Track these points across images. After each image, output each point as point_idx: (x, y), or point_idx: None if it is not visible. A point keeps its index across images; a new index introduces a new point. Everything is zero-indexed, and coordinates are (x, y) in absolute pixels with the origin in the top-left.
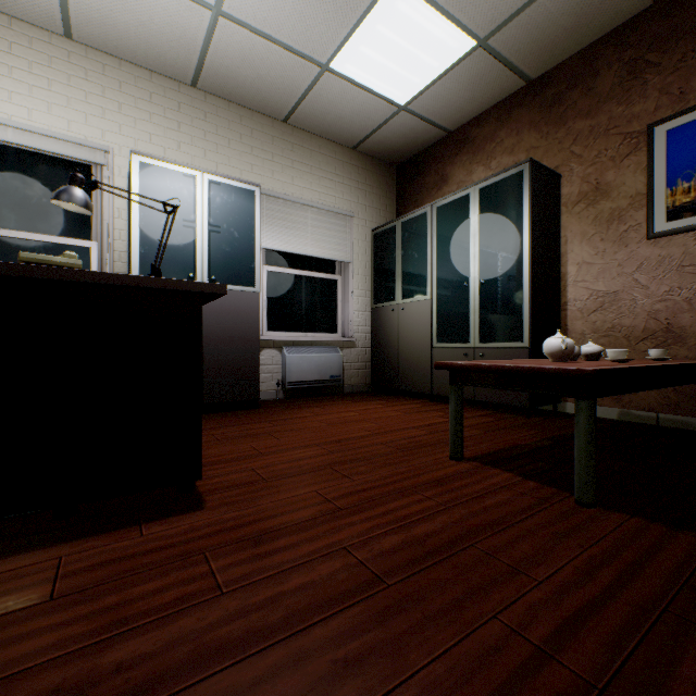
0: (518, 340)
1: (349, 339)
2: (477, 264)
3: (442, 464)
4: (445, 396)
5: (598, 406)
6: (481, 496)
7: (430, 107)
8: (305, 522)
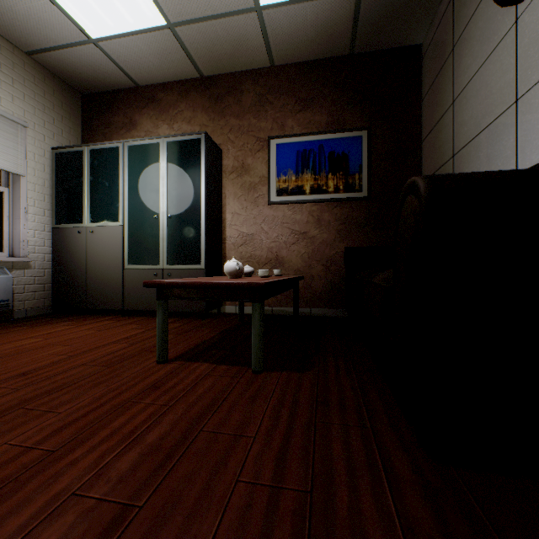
0: (197, 263)
1: (22, 259)
2: (166, 202)
3: (152, 370)
4: (134, 310)
5: (244, 306)
6: (194, 387)
7: (122, 54)
8: (0, 490)
